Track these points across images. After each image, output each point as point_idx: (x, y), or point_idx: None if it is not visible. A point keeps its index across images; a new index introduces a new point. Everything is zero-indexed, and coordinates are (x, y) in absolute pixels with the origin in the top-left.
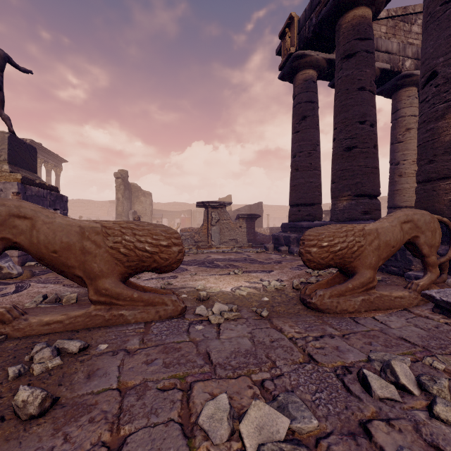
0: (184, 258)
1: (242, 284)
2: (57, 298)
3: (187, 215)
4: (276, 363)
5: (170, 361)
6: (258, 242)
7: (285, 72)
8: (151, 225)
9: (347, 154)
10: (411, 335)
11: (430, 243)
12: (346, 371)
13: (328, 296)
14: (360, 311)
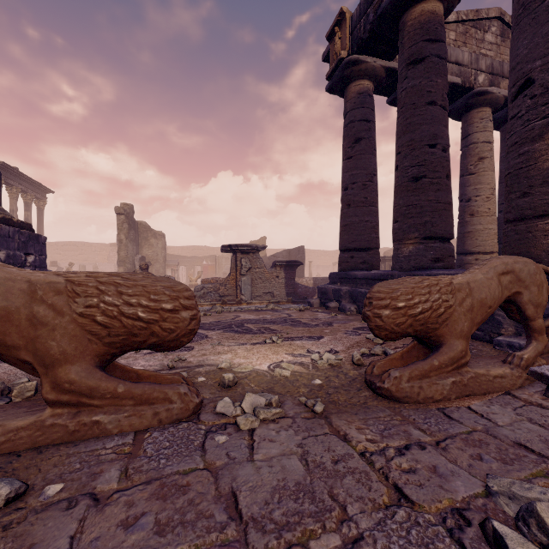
0: (205, 319)
1: (284, 358)
2: (4, 389)
3: (210, 262)
4: (348, 509)
5: (168, 519)
6: (300, 295)
7: (334, 82)
8: (148, 278)
9: (413, 186)
10: (531, 438)
11: (536, 301)
12: (461, 521)
13: (406, 378)
14: (450, 398)
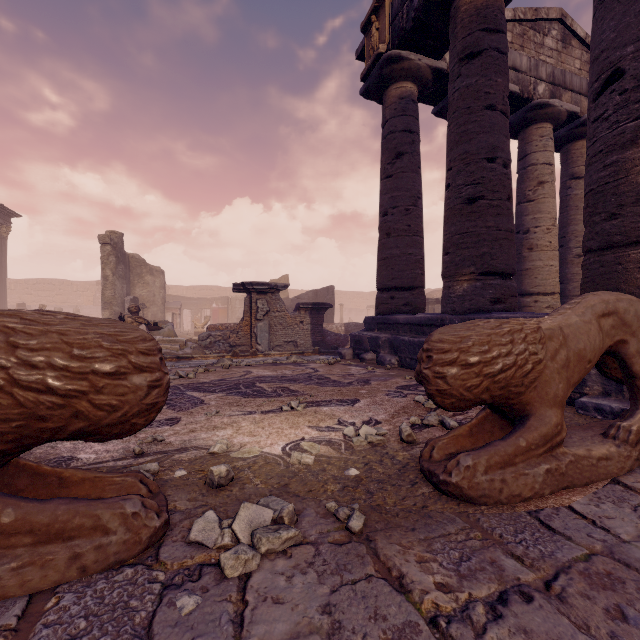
0: (206, 376)
1: (305, 434)
2: None
3: (221, 305)
4: None
5: None
6: (329, 345)
7: (370, 84)
8: (73, 320)
9: (468, 209)
10: None
11: None
12: None
13: (483, 468)
14: (543, 493)
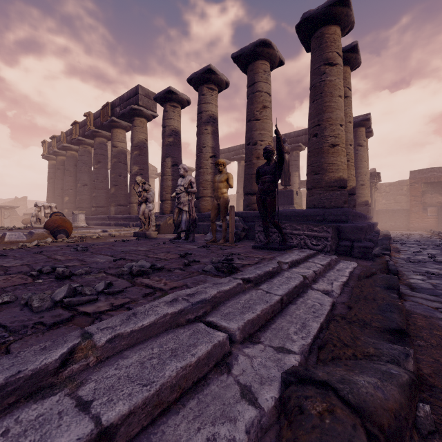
0: None
1: None
2: None
3: None
4: None
5: None
6: None
7: (44, 158)
8: None
9: (57, 198)
10: None
11: None
12: None
13: None
14: None
